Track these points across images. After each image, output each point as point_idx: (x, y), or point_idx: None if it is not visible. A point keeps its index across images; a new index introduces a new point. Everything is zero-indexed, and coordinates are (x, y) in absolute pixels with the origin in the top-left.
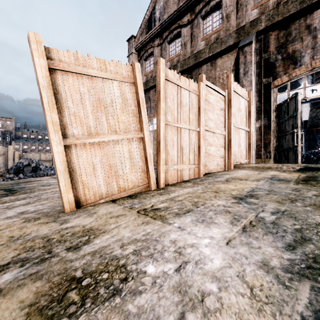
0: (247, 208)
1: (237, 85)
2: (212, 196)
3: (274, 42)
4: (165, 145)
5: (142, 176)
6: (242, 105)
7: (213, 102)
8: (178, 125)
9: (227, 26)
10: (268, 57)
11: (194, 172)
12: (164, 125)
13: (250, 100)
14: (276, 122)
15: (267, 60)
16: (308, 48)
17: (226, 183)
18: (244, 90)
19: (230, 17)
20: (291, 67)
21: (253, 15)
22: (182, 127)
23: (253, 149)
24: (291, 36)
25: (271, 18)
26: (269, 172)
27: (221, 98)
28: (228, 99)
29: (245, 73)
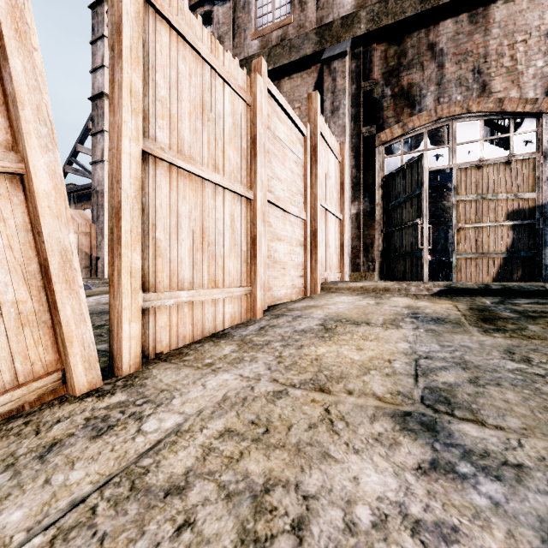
0: (538, 537)
1: (325, 123)
2: (319, 421)
3: (380, 64)
4: (147, 224)
5: (21, 344)
6: (332, 168)
7: (283, 139)
8: (193, 169)
9: (300, 19)
10: (370, 88)
11: (240, 307)
12: (138, 152)
13: (344, 161)
14: (382, 207)
15: (369, 94)
16: (432, 82)
17: (329, 337)
18: (335, 140)
19: (307, 3)
20: (407, 111)
21: (346, 8)
22: (206, 177)
23: (348, 254)
24: (407, 58)
25: (376, 18)
26: (393, 299)
27: (299, 138)
28: (311, 146)
29: (334, 110)
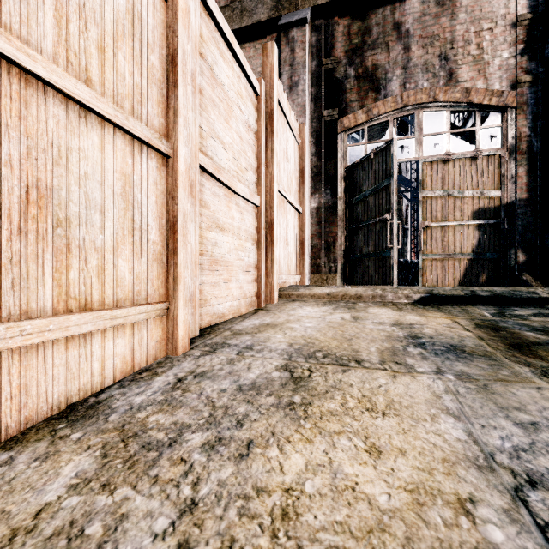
0: None
1: (283, 92)
2: None
3: (343, 40)
4: None
5: None
6: (291, 150)
7: (227, 86)
8: None
9: None
10: (332, 66)
11: (146, 340)
12: None
13: (304, 144)
14: (345, 202)
15: (331, 72)
16: (398, 66)
17: (304, 407)
18: (294, 118)
19: None
20: (371, 96)
21: None
22: (44, 75)
23: (308, 254)
24: (371, 37)
25: None
26: (372, 310)
27: (250, 95)
28: (267, 112)
29: (293, 85)
